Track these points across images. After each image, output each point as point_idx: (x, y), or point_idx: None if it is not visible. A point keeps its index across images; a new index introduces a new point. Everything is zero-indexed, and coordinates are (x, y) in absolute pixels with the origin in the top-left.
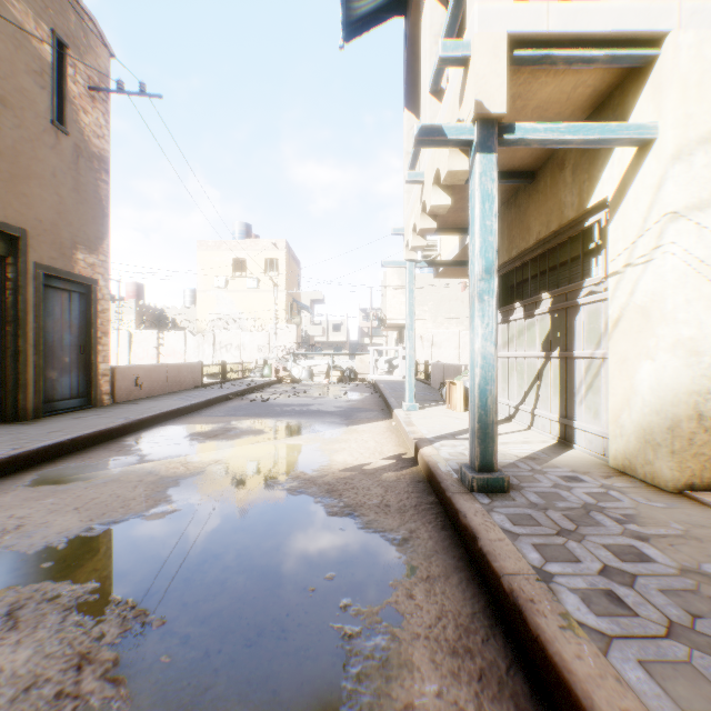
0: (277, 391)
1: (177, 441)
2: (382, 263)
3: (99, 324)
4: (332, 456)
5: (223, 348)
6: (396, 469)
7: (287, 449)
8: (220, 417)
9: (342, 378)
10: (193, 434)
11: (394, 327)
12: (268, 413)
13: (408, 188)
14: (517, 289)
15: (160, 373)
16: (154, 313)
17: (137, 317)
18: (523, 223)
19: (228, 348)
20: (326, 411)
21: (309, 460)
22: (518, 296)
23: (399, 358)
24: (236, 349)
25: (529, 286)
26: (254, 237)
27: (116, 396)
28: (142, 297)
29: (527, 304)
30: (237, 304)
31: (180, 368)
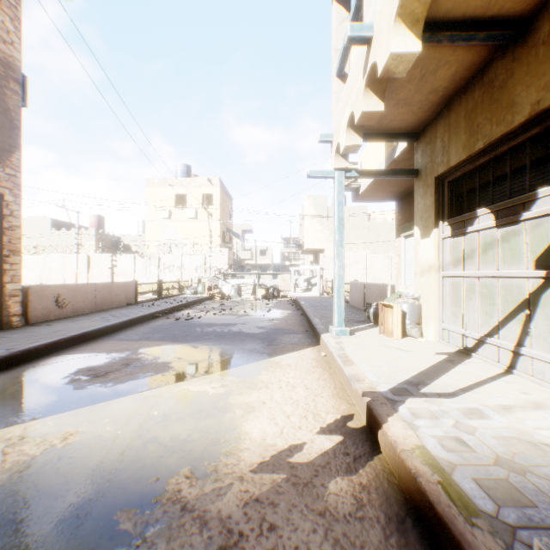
0: (205, 308)
1: (49, 385)
2: (308, 173)
3: (5, 242)
4: (245, 421)
5: (167, 268)
6: (347, 464)
7: (184, 404)
8: (132, 341)
9: (266, 295)
10: (80, 372)
11: (311, 251)
12: (185, 336)
13: (337, 89)
14: (468, 196)
15: (87, 292)
16: (112, 240)
17: (97, 243)
18: (499, 102)
19: (170, 268)
20: (247, 333)
21: (208, 434)
22: (471, 204)
23: (317, 277)
24: (177, 269)
25: (506, 183)
26: (194, 176)
27: (30, 316)
28: (103, 226)
29: (501, 209)
30: (178, 232)
31: (111, 287)
